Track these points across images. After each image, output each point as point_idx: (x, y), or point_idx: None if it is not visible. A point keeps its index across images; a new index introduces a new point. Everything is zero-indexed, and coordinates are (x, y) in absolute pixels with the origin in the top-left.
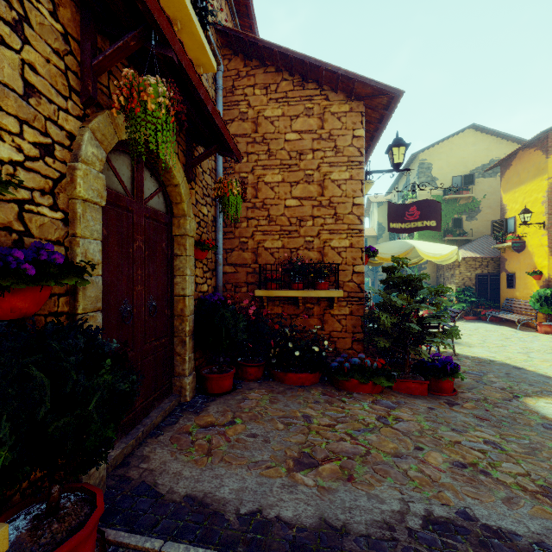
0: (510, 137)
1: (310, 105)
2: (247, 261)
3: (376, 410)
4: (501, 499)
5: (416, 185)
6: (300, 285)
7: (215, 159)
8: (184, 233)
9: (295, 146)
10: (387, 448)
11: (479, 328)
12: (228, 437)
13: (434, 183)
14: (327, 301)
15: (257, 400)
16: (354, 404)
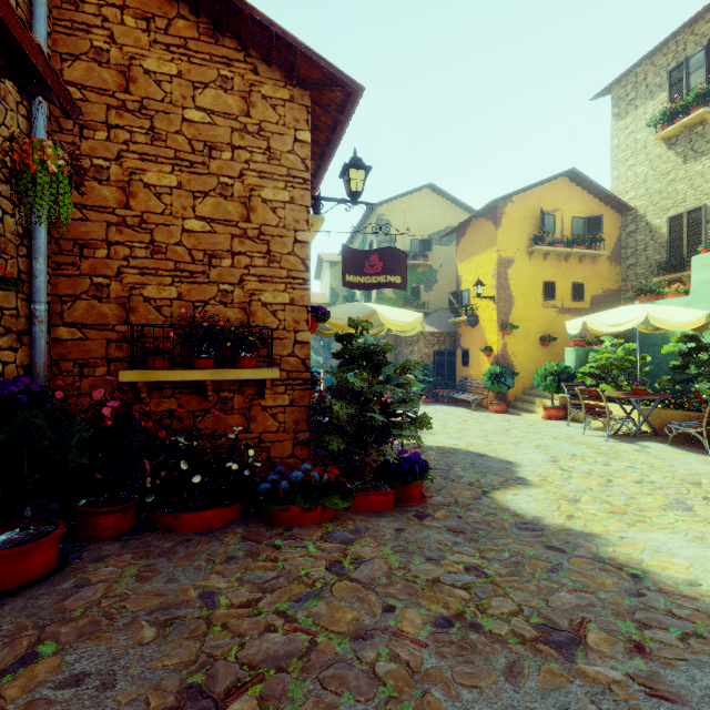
0: (463, 205)
1: (227, 73)
2: (107, 320)
3: (327, 551)
4: (503, 673)
5: (374, 243)
6: (209, 361)
7: (28, 116)
8: None
9: (201, 132)
10: (343, 625)
11: (438, 411)
12: (3, 708)
13: (393, 244)
14: (255, 386)
15: (109, 583)
16: (295, 547)
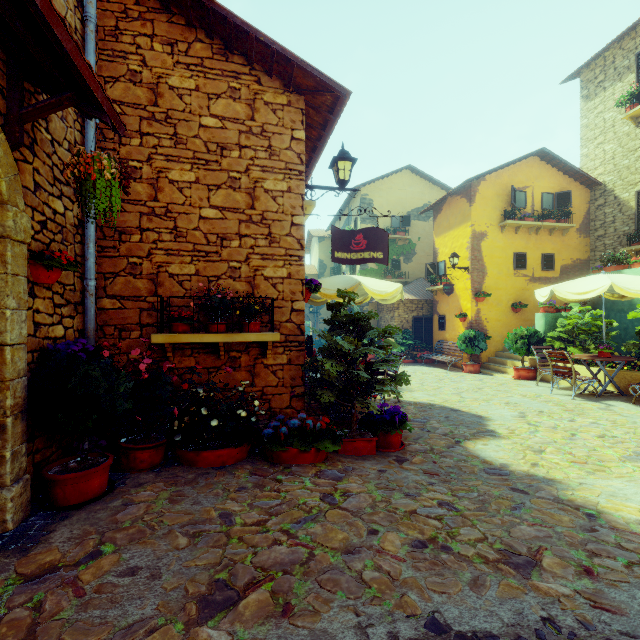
0: (440, 184)
1: (235, 85)
2: (140, 292)
3: (320, 485)
4: (468, 584)
5: (358, 220)
6: (221, 326)
7: (81, 130)
8: (0, 233)
9: (215, 135)
10: (336, 542)
11: (416, 371)
12: (82, 587)
13: (375, 220)
14: (259, 347)
15: (148, 503)
16: (293, 481)
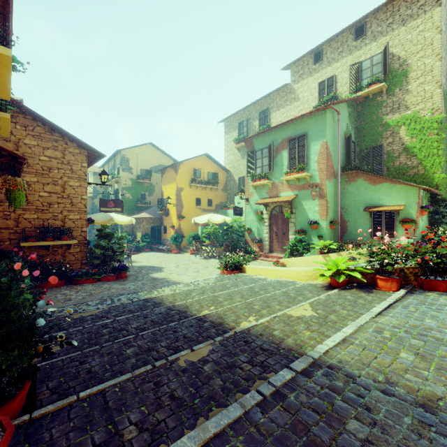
0: (168, 155)
1: (56, 144)
2: (10, 226)
3: (94, 286)
4: (128, 291)
5: (120, 169)
6: (51, 238)
7: None
8: None
9: (46, 164)
10: (98, 292)
11: (150, 254)
12: None
13: (131, 170)
14: (67, 246)
15: None
16: (84, 286)
